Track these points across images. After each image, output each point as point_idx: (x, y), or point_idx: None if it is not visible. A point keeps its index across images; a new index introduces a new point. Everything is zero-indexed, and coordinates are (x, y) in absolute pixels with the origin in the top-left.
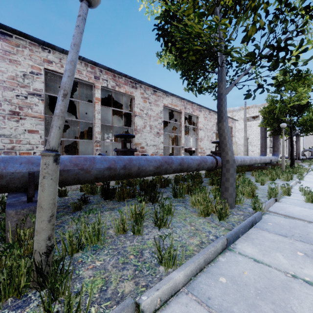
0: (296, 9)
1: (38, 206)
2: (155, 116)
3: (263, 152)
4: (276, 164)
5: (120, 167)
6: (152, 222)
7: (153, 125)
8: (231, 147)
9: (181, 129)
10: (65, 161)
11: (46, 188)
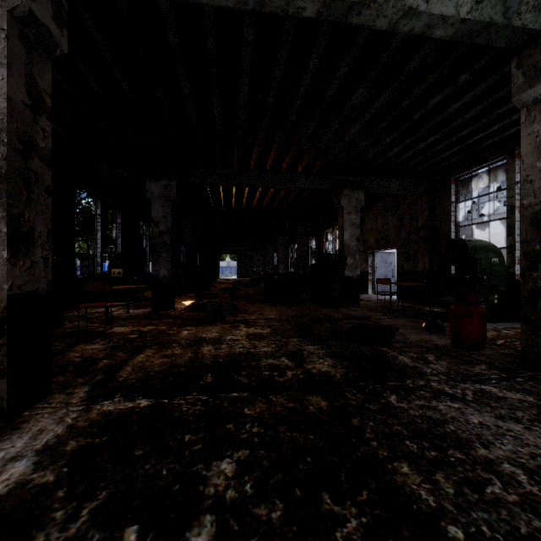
0: None
1: None
2: None
3: None
4: None
5: None
6: None
7: None
8: None
9: None
10: None
11: None
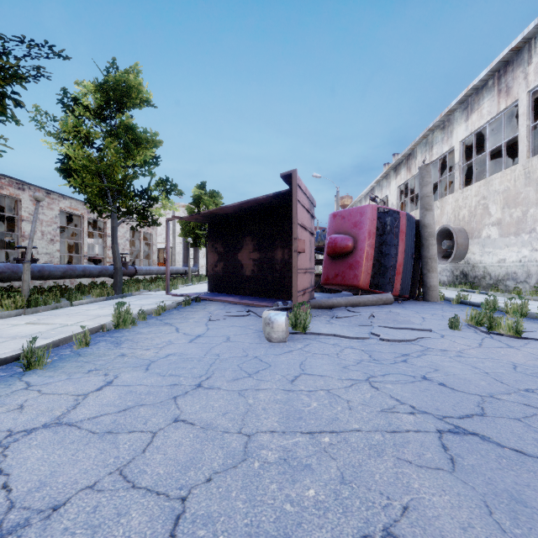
0: (149, 196)
1: (24, 281)
2: (49, 221)
3: (185, 263)
4: (197, 275)
5: (36, 271)
6: (65, 301)
7: (47, 231)
8: (120, 260)
9: (83, 236)
10: (2, 267)
11: (28, 274)
